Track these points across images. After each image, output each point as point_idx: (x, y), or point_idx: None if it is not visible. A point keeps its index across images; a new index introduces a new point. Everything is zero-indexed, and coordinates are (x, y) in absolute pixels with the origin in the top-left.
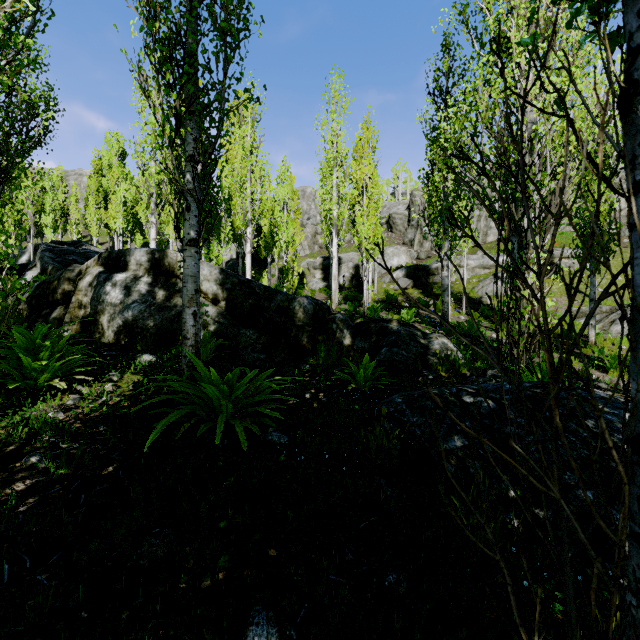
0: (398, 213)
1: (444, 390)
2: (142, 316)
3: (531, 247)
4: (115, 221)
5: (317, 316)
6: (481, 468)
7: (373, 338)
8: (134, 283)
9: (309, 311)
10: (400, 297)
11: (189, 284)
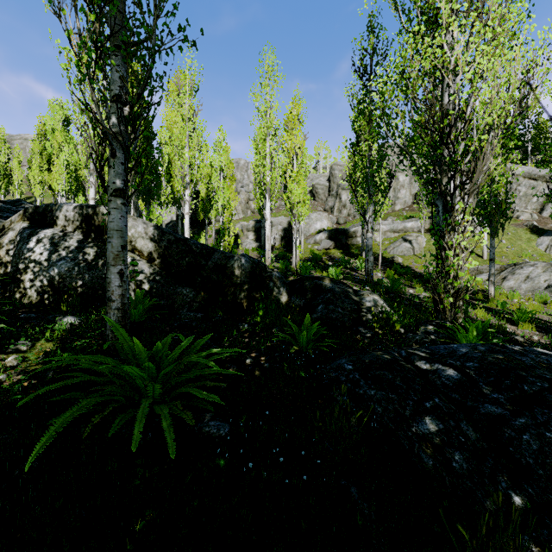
0: (320, 184)
1: (394, 354)
2: (70, 274)
3: (455, 210)
4: (58, 183)
5: (254, 274)
6: (467, 462)
7: (308, 295)
8: (62, 239)
9: (246, 269)
10: (324, 256)
11: (114, 239)
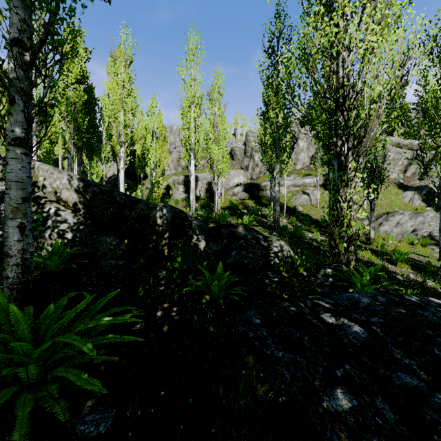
0: (238, 147)
1: (300, 304)
2: None
3: (348, 168)
4: None
5: (175, 223)
6: None
7: (224, 241)
8: None
9: (168, 219)
10: (240, 205)
11: (13, 191)
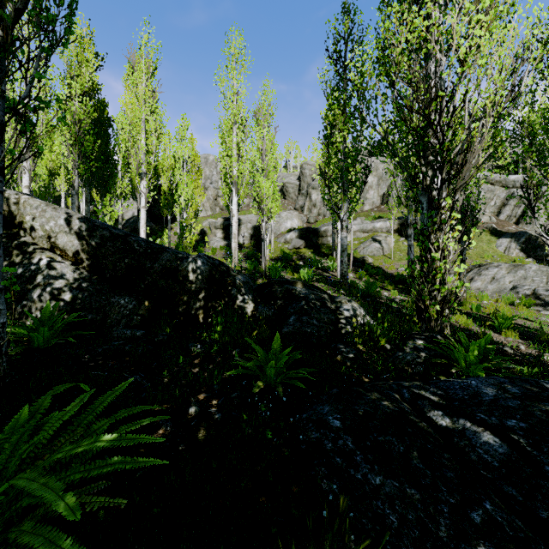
0: (290, 182)
1: (395, 396)
2: None
3: (441, 207)
4: None
5: (213, 279)
6: None
7: (278, 303)
8: None
9: (203, 273)
10: (294, 256)
11: None
